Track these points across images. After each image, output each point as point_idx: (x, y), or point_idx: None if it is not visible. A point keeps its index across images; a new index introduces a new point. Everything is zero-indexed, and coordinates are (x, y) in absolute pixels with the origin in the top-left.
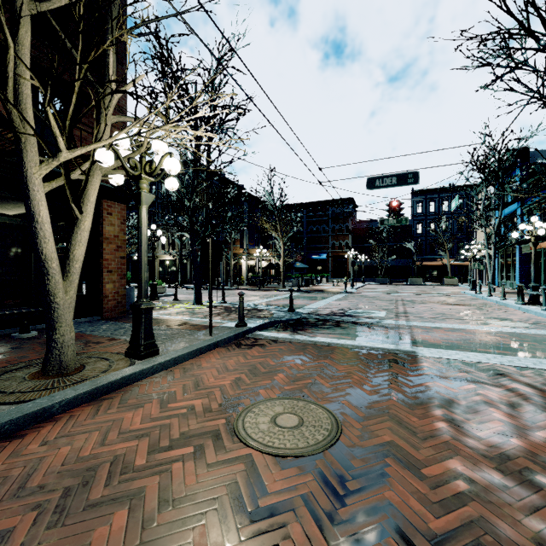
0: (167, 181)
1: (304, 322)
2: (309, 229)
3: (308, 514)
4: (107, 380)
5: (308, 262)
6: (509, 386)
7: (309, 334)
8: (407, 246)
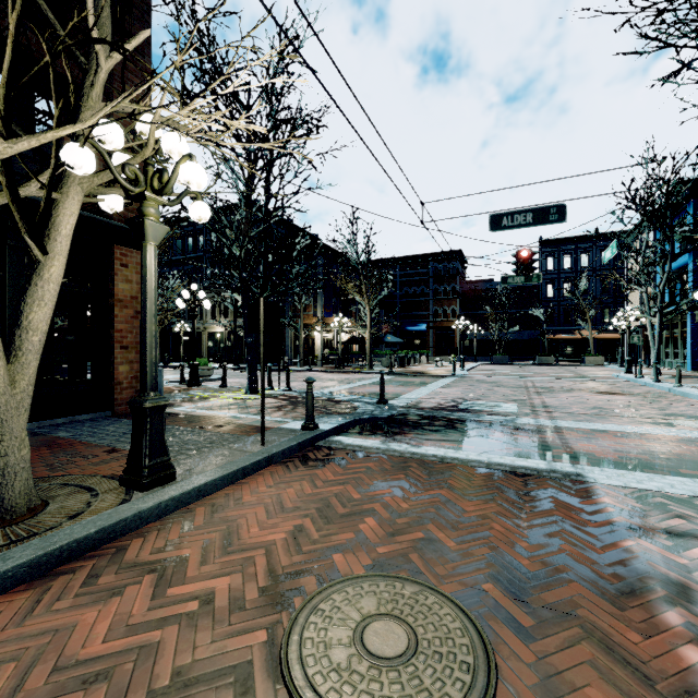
0: (192, 206)
1: (402, 421)
2: (403, 291)
3: None
4: (69, 537)
5: (402, 335)
6: None
7: (410, 442)
8: (534, 313)
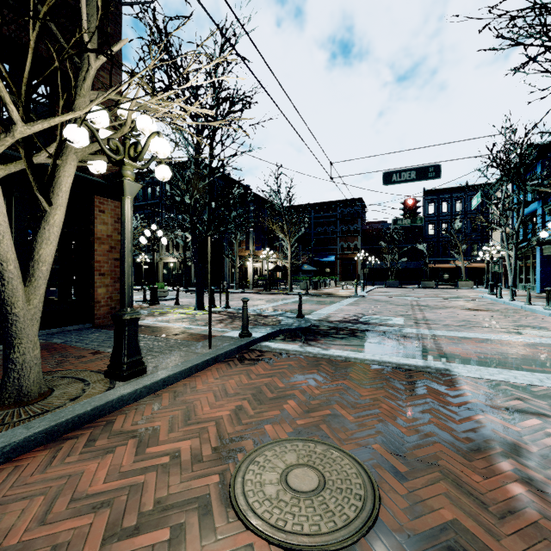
0: (157, 169)
1: (316, 331)
2: (316, 230)
3: None
4: (73, 413)
5: (316, 264)
6: None
7: (321, 346)
8: (419, 247)
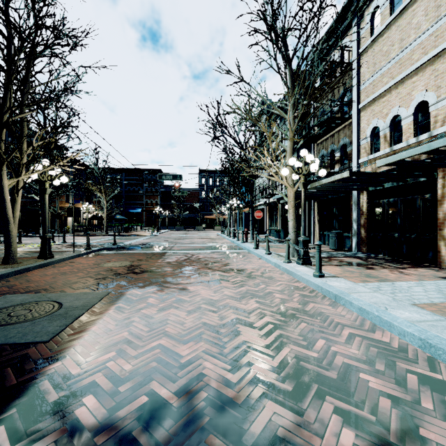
0: (55, 181)
1: (123, 248)
2: (127, 189)
3: (123, 269)
4: (43, 263)
5: (126, 214)
6: (186, 255)
7: (125, 251)
8: (195, 205)
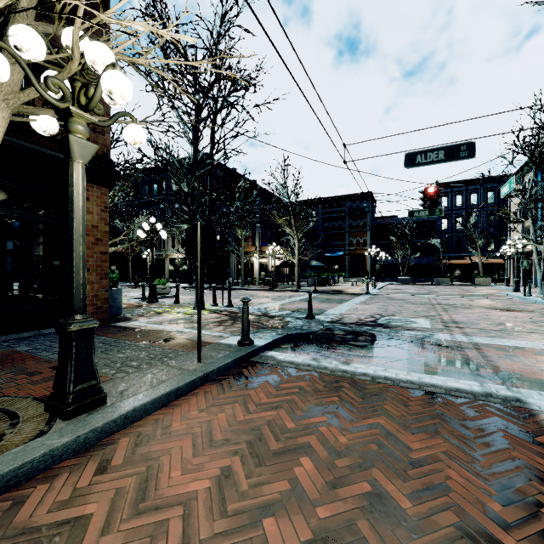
0: (126, 129)
1: (329, 336)
2: (324, 225)
3: None
4: None
5: (323, 260)
6: None
7: (339, 358)
8: (432, 242)
